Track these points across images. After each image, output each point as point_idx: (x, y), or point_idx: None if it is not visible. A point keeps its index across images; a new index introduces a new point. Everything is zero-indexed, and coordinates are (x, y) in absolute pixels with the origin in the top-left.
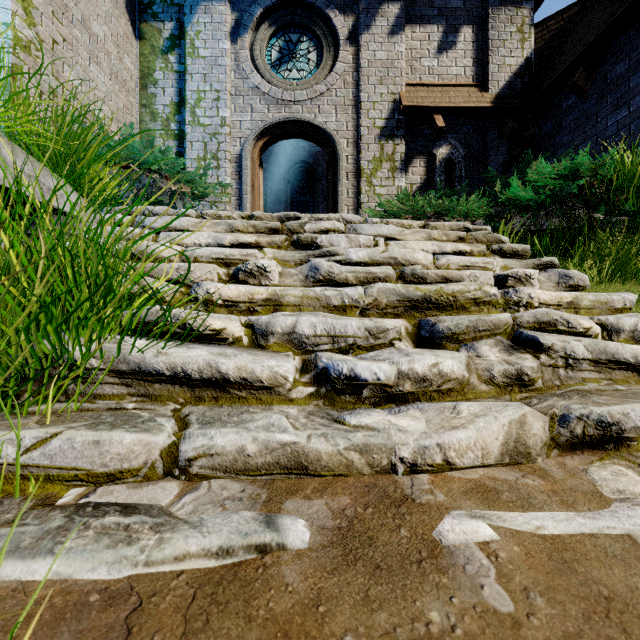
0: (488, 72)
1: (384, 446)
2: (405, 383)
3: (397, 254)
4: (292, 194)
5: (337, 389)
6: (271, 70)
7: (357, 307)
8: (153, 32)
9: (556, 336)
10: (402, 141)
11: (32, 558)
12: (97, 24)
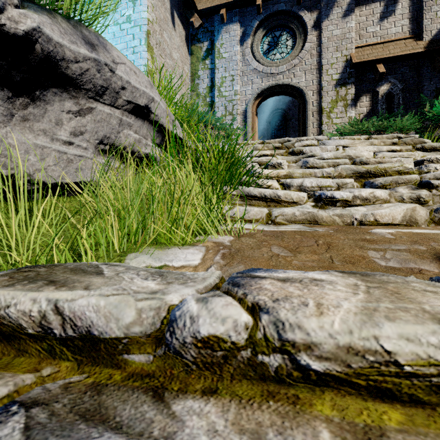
0: (422, 26)
1: (348, 214)
2: (357, 200)
3: (350, 153)
4: (271, 131)
5: (325, 203)
6: (263, 57)
7: (330, 177)
8: (197, 49)
9: None
10: (352, 86)
11: (249, 224)
12: (174, 53)
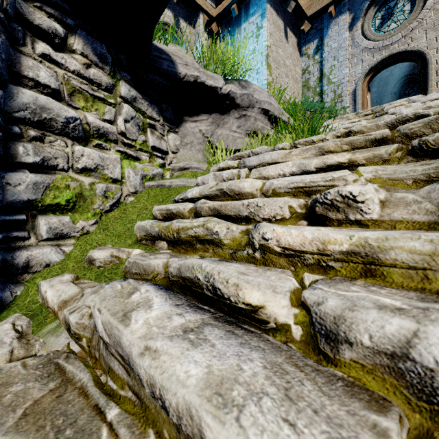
0: None
1: None
2: None
3: (431, 104)
4: None
5: None
6: (375, 33)
7: None
8: (308, 49)
9: None
10: None
11: None
12: (287, 61)
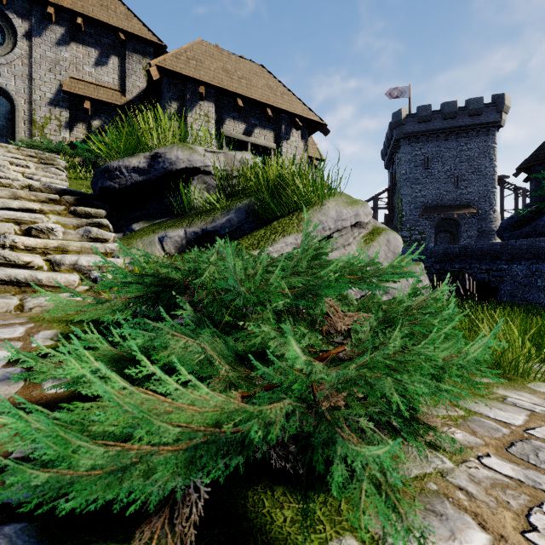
0: (126, 86)
1: None
2: None
3: None
4: None
5: None
6: None
7: None
8: None
9: None
10: (67, 110)
11: None
12: None
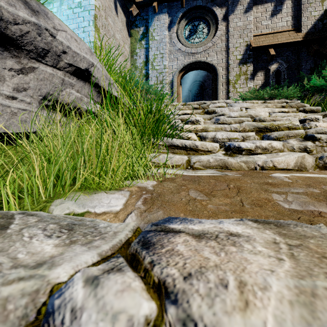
0: (301, 22)
1: (252, 161)
2: (258, 150)
3: (251, 113)
4: (192, 97)
5: (233, 152)
6: (185, 40)
7: (236, 131)
8: (135, 33)
9: (323, 134)
10: (251, 64)
11: (171, 170)
12: (117, 34)
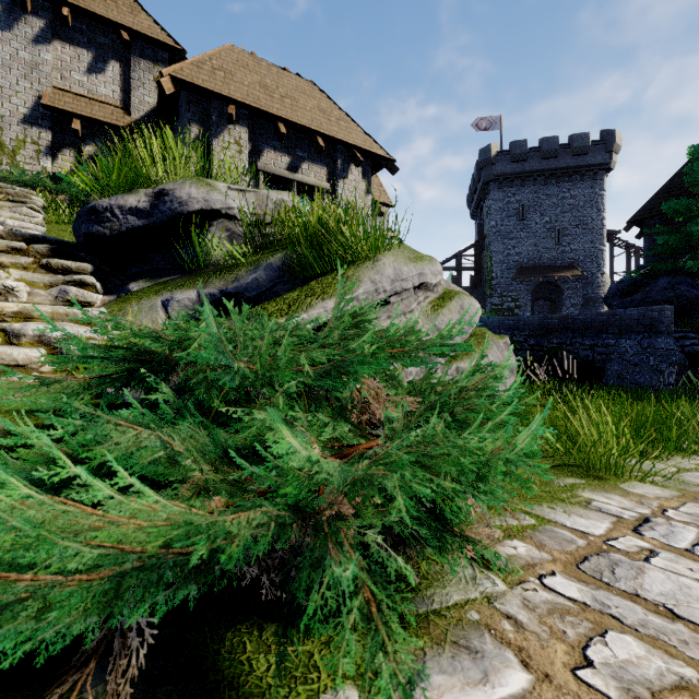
0: (131, 102)
1: None
2: None
3: None
4: None
5: None
6: None
7: None
8: None
9: None
10: (48, 131)
11: None
12: None
